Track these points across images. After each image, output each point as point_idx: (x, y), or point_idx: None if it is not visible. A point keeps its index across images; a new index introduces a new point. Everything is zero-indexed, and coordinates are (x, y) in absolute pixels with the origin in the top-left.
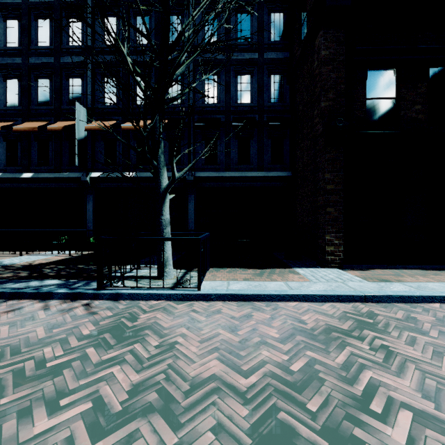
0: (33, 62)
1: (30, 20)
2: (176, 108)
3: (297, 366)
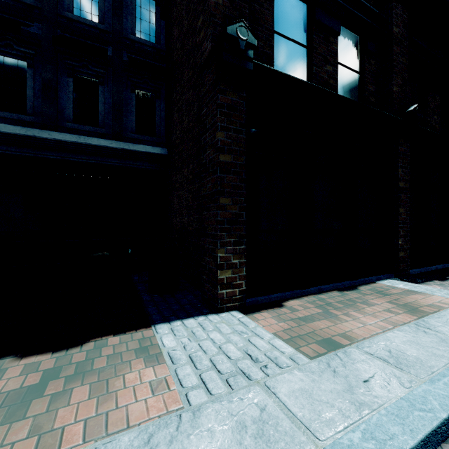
0: None
1: None
2: None
3: None
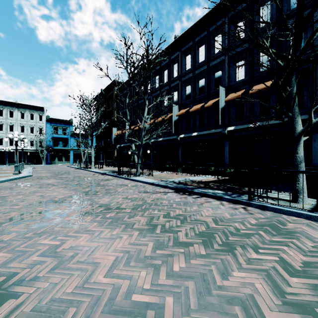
0: (197, 72)
1: (195, 51)
2: None
3: None
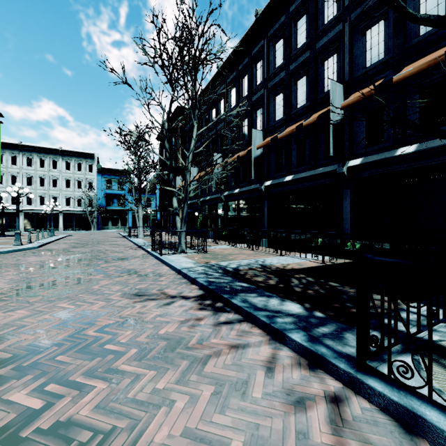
0: (293, 68)
1: (290, 30)
2: None
3: None
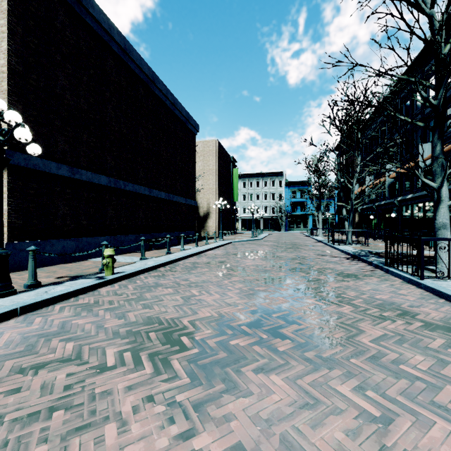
0: None
1: None
2: None
3: (345, 296)
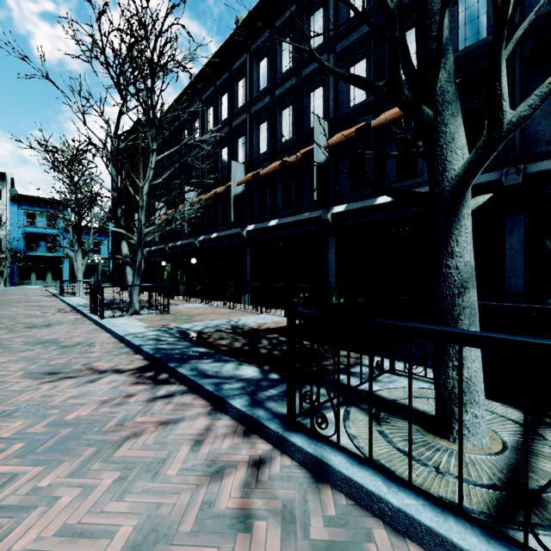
0: (278, 94)
1: (276, 49)
2: (476, 51)
3: None
